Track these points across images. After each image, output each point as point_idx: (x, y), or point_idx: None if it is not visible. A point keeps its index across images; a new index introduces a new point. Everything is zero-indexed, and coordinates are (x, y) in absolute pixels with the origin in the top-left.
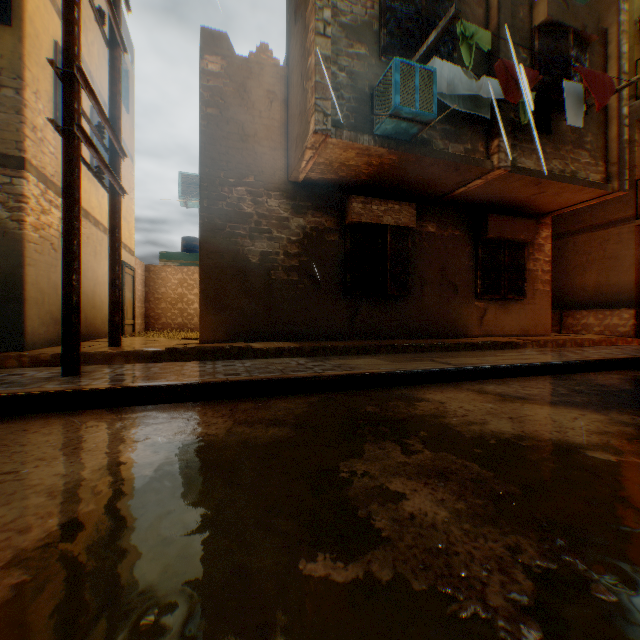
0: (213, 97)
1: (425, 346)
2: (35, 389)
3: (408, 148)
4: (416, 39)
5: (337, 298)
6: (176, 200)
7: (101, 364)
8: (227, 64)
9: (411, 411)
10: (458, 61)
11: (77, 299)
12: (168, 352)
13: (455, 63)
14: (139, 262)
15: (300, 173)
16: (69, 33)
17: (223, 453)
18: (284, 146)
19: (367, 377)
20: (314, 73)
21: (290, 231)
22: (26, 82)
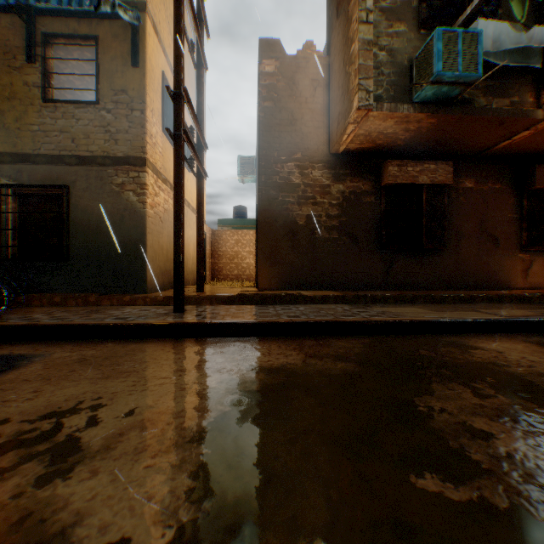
0: (269, 93)
1: (464, 297)
2: (161, 321)
3: (448, 110)
4: (456, 6)
5: (373, 252)
6: (236, 178)
7: (193, 305)
8: (279, 64)
9: (467, 358)
10: (502, 17)
11: (182, 257)
12: (239, 297)
13: (499, 19)
14: (207, 228)
15: (341, 145)
16: (177, 64)
17: (307, 379)
18: (326, 124)
19: (413, 324)
20: (357, 57)
21: (331, 196)
22: (146, 104)
